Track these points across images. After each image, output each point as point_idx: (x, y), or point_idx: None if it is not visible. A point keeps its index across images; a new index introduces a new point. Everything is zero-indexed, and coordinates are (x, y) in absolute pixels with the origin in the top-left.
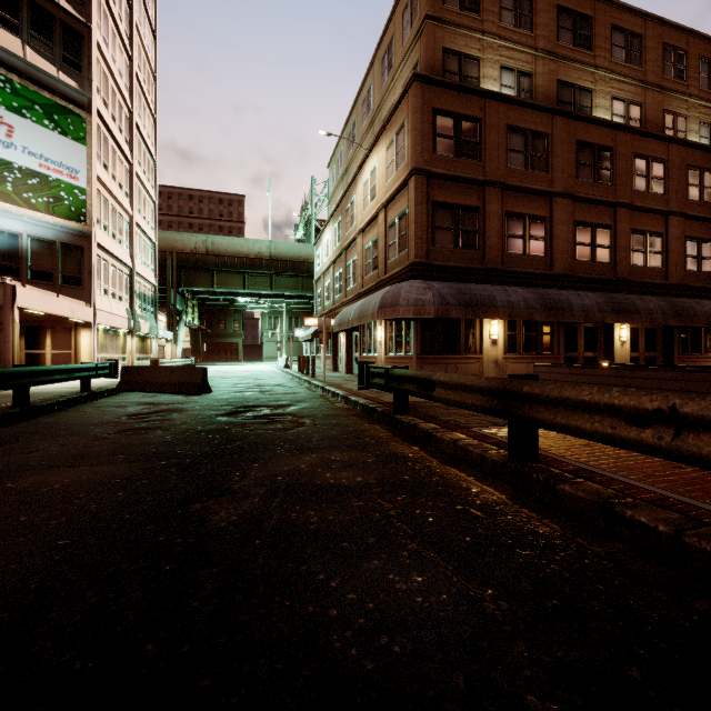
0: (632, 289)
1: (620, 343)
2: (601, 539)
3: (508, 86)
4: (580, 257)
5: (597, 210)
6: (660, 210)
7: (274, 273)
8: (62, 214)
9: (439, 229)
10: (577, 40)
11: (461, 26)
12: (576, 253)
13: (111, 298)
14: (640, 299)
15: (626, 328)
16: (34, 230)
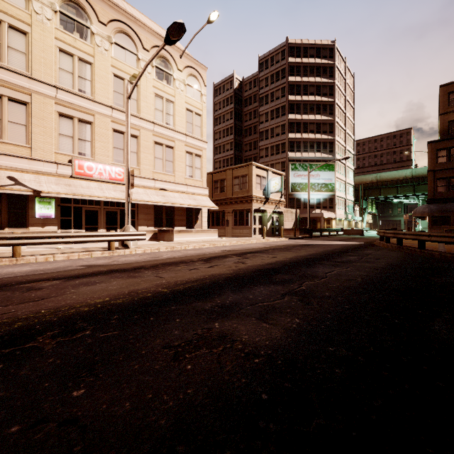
0: None
1: None
2: None
3: None
4: None
5: None
6: None
7: (416, 184)
8: (329, 191)
9: (439, 186)
10: None
11: None
12: None
13: (339, 210)
14: None
15: None
16: (323, 196)
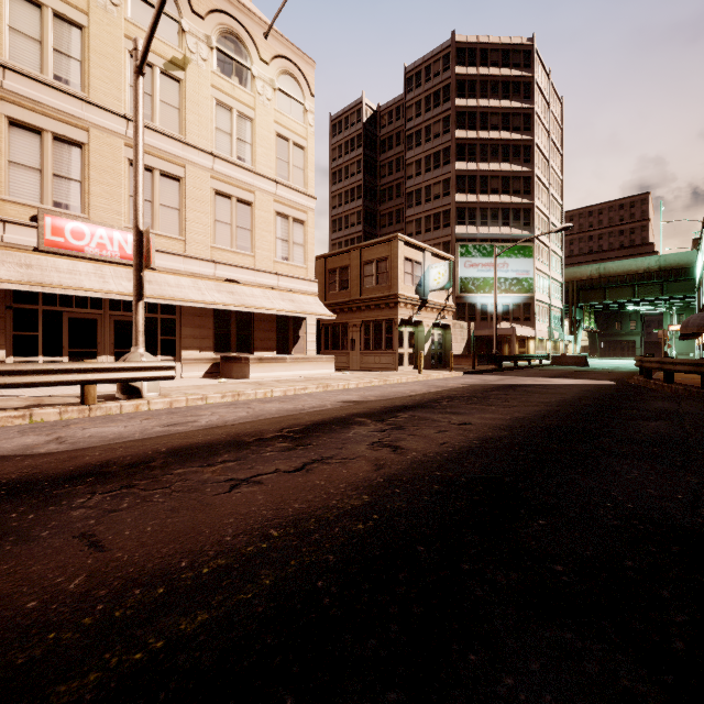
0: None
1: None
2: None
3: None
4: None
5: None
6: None
7: (665, 281)
8: (523, 292)
9: None
10: None
11: None
12: None
13: (540, 323)
14: None
15: None
16: (514, 301)
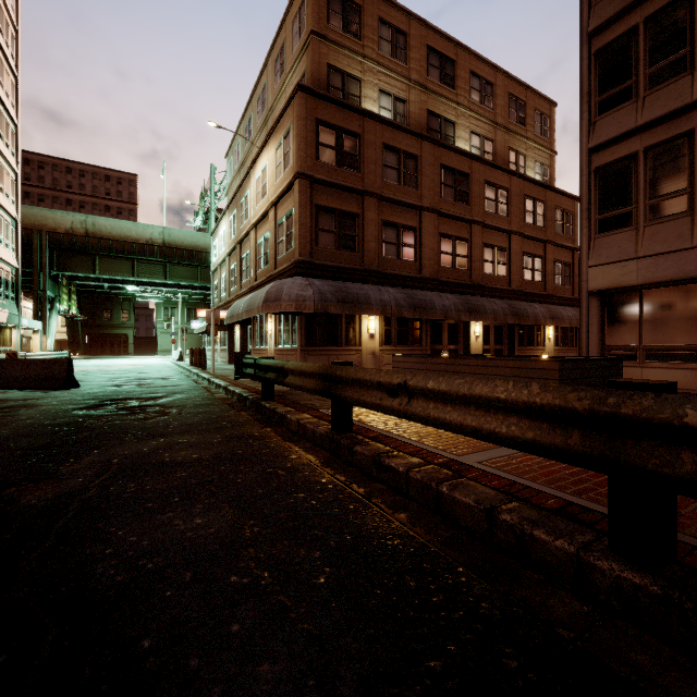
0: (484, 293)
1: (475, 338)
2: (370, 483)
3: (386, 108)
4: (444, 264)
5: (457, 225)
6: (505, 229)
7: (169, 262)
8: None
9: (322, 231)
10: (443, 78)
11: (344, 46)
12: (440, 261)
13: None
14: (488, 301)
15: (479, 325)
16: None
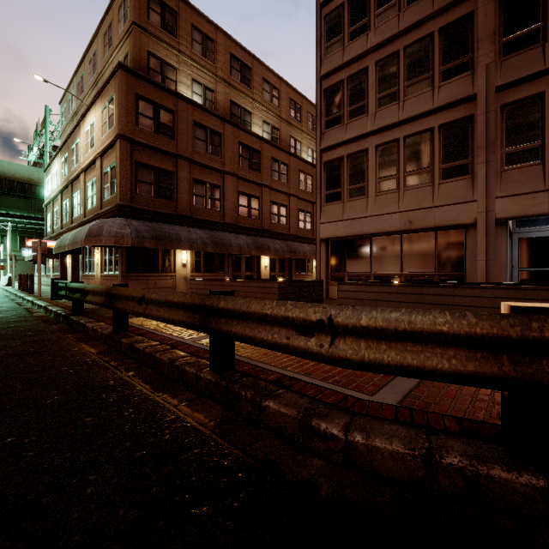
0: (271, 235)
1: (264, 267)
2: (125, 360)
3: (198, 93)
4: (242, 213)
5: (251, 186)
6: (285, 192)
7: None
8: None
9: (141, 182)
10: (242, 79)
11: (162, 40)
12: (239, 211)
13: None
14: (272, 242)
15: (267, 258)
16: None
